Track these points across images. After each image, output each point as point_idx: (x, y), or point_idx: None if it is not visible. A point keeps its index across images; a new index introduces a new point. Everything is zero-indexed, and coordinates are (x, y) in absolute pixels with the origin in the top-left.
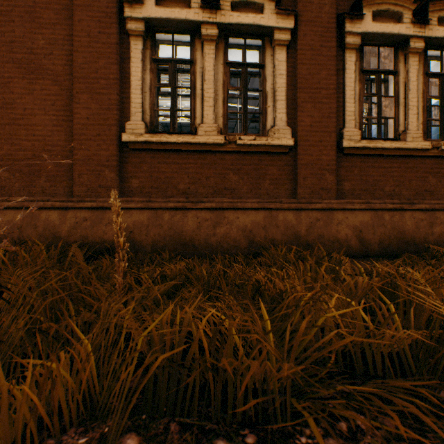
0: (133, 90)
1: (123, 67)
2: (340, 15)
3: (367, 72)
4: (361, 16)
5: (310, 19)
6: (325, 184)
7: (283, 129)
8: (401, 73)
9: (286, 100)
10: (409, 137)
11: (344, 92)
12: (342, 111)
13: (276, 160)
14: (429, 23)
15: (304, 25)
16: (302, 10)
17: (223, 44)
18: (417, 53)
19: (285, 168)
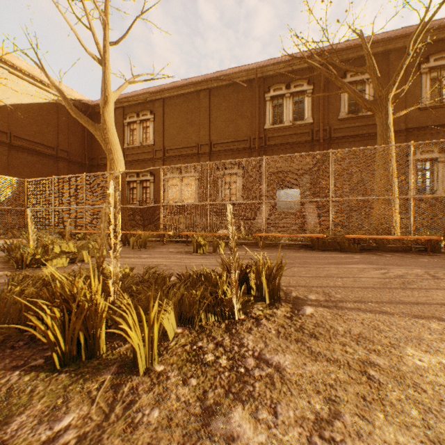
0: (409, 181)
1: (405, 174)
2: None
3: None
4: None
5: None
6: None
7: None
8: None
9: None
10: None
11: None
12: None
13: None
14: None
15: None
16: None
17: (444, 162)
18: None
19: None
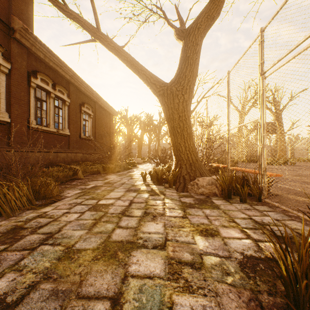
0: None
1: None
2: (29, 73)
3: (38, 98)
4: (37, 78)
5: (17, 68)
6: (23, 140)
7: (5, 113)
8: (48, 103)
9: (5, 99)
10: (51, 126)
11: (30, 104)
12: (29, 111)
13: (0, 127)
14: (56, 90)
15: (15, 69)
16: (14, 62)
17: None
18: (53, 98)
19: (5, 131)
